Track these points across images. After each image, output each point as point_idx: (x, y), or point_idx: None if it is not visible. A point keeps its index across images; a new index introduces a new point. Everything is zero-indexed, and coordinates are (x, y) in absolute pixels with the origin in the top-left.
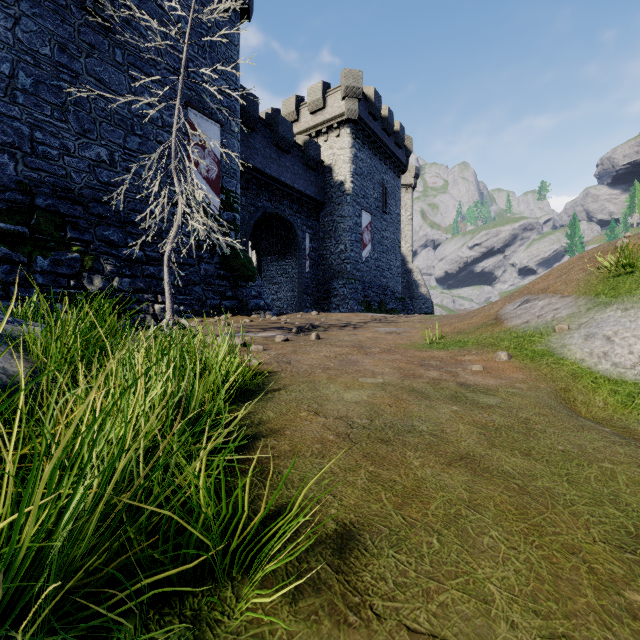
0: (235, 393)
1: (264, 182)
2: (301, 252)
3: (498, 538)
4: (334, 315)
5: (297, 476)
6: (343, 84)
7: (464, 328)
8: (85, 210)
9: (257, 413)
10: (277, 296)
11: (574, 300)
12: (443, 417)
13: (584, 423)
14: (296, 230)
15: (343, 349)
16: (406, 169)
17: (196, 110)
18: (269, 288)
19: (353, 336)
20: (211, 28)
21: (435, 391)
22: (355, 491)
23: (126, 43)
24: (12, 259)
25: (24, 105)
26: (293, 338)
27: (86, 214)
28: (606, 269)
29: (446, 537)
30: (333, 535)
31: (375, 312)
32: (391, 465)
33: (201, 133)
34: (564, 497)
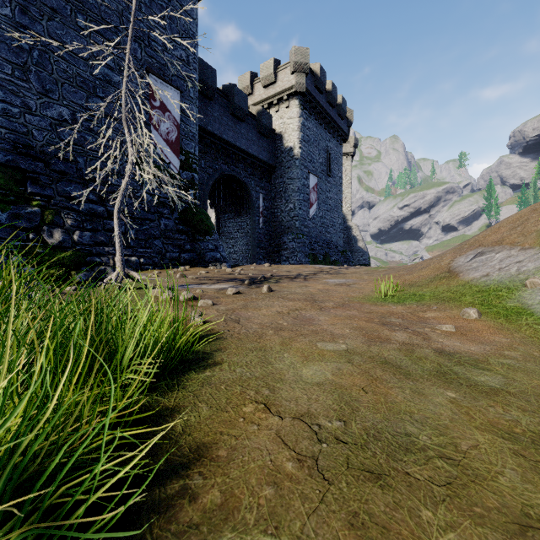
0: (164, 369)
1: (221, 147)
2: (255, 210)
3: None
4: (285, 267)
5: None
6: (292, 60)
7: (415, 280)
8: (46, 166)
9: (184, 408)
10: (233, 249)
11: (539, 252)
12: (443, 413)
13: None
14: (250, 190)
15: (296, 303)
16: (347, 138)
17: (156, 76)
18: (226, 242)
19: (304, 288)
20: (171, 1)
21: (413, 363)
22: None
23: (88, 9)
24: None
25: None
26: (245, 290)
27: (47, 170)
28: None
29: None
30: None
31: (321, 264)
32: None
33: (152, 84)
34: None
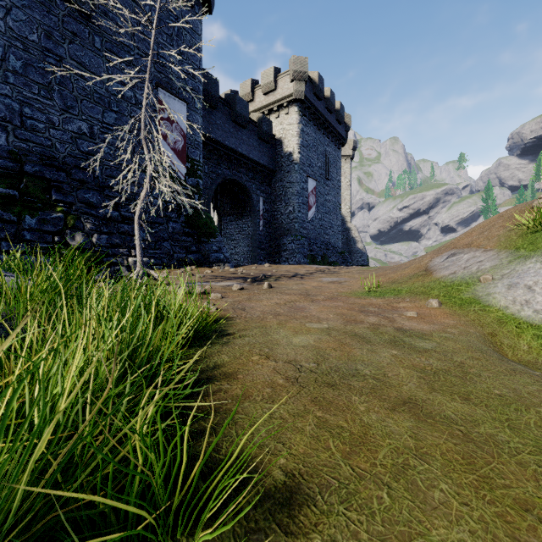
0: (194, 338)
1: (224, 153)
2: (256, 213)
3: (448, 492)
4: (284, 267)
5: (248, 422)
6: (292, 69)
7: (398, 278)
8: (68, 176)
9: (213, 357)
10: (235, 250)
11: (496, 253)
12: (384, 361)
13: (515, 367)
14: (251, 194)
15: (292, 297)
16: (345, 142)
17: (165, 90)
18: (228, 244)
19: (300, 285)
20: (178, 19)
21: (375, 336)
22: (304, 438)
23: (104, 32)
24: (3, 218)
25: (14, 84)
26: (248, 287)
27: (69, 179)
28: (524, 226)
29: (396, 491)
30: (282, 488)
31: (319, 264)
32: (338, 410)
33: (167, 107)
34: (508, 445)
